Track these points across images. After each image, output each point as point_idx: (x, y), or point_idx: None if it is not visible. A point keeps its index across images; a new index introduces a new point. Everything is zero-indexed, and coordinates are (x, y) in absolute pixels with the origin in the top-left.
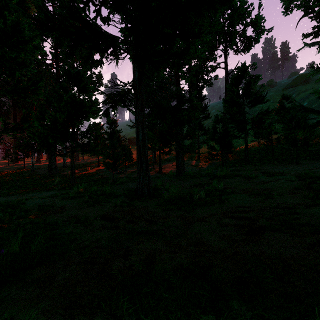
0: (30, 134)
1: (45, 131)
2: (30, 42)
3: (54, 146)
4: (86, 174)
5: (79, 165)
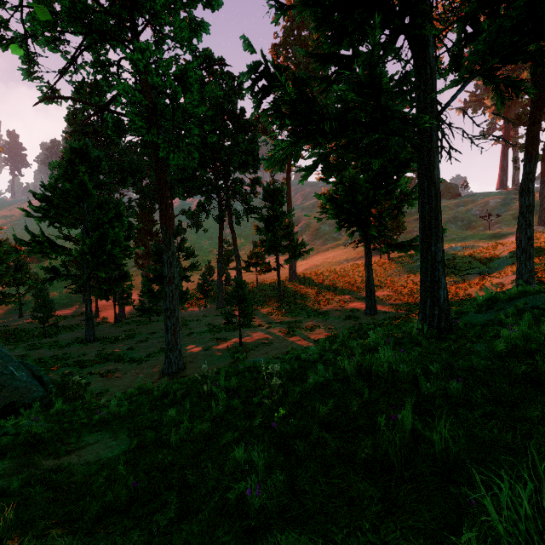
0: None
1: None
2: None
3: None
4: None
5: None
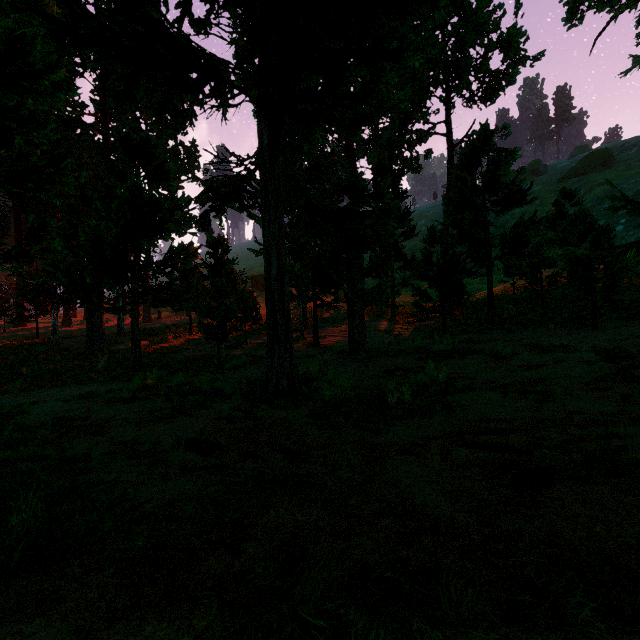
0: (48, 267)
1: (78, 261)
2: (45, 74)
3: (98, 291)
4: (165, 348)
5: (150, 331)
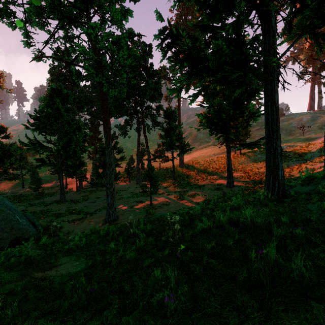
0: None
1: None
2: None
3: None
4: None
5: None
